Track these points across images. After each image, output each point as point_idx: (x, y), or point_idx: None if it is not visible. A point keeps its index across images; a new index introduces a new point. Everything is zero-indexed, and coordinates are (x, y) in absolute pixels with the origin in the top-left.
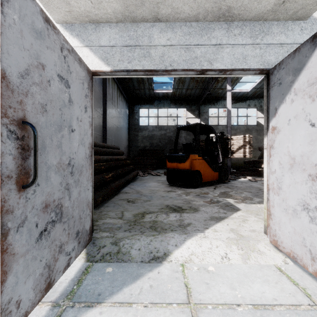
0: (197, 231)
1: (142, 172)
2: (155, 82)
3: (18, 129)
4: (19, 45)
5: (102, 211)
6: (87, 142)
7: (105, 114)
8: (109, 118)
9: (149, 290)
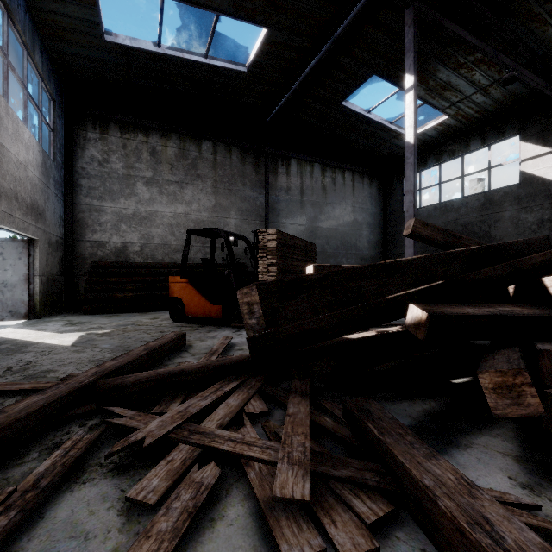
0: (20, 328)
1: None
2: (391, 122)
3: None
4: None
5: (80, 316)
6: (22, 274)
7: (267, 219)
8: (290, 221)
9: None
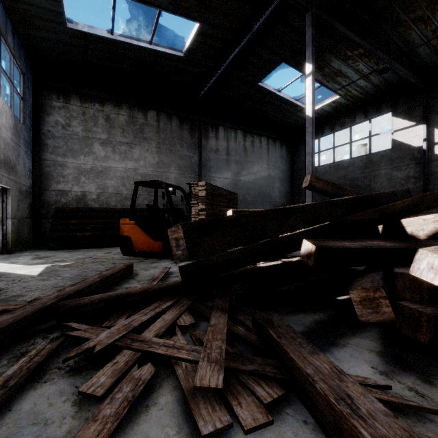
0: None
1: None
2: (297, 99)
3: None
4: None
5: (46, 251)
6: None
7: (200, 174)
8: (219, 175)
9: None
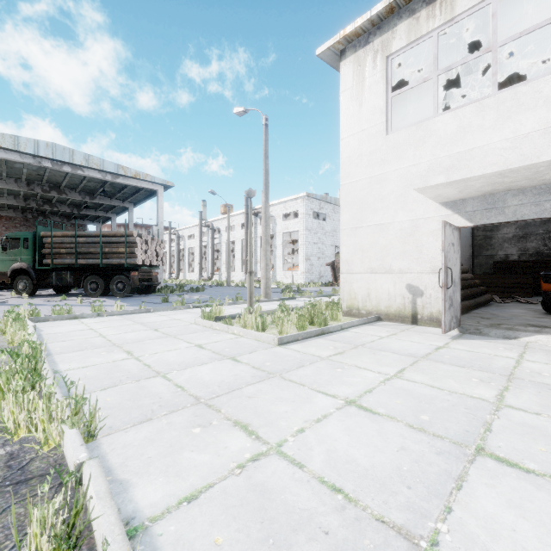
0: (550, 334)
1: (500, 297)
2: None
3: (446, 270)
4: (446, 242)
5: None
6: (458, 270)
7: None
8: None
9: (501, 342)
